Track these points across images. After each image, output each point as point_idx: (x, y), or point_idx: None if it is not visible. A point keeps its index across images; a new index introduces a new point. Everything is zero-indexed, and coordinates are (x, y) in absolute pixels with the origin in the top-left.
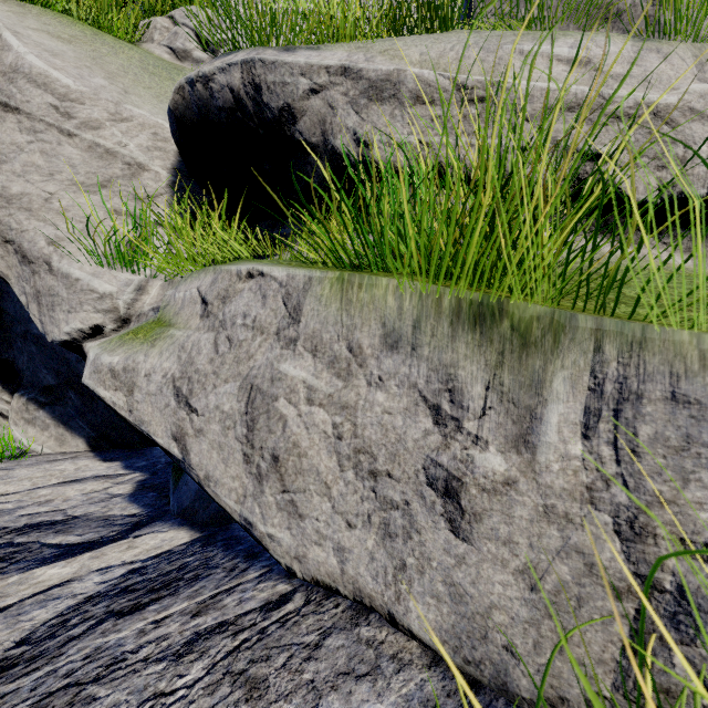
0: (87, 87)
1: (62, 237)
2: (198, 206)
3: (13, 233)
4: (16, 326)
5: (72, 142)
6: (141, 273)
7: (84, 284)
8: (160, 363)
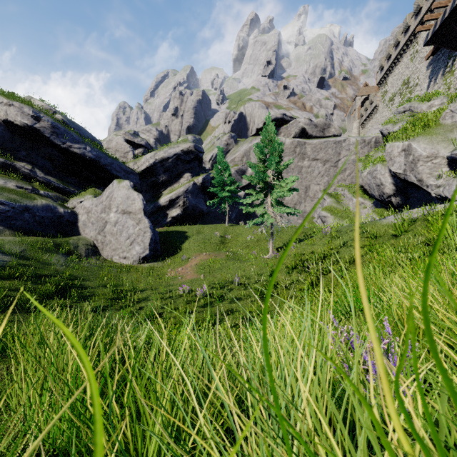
0: (431, 154)
1: (427, 177)
2: (452, 167)
3: (420, 178)
4: (411, 195)
5: (429, 162)
6: (440, 180)
7: (431, 183)
8: (442, 189)
